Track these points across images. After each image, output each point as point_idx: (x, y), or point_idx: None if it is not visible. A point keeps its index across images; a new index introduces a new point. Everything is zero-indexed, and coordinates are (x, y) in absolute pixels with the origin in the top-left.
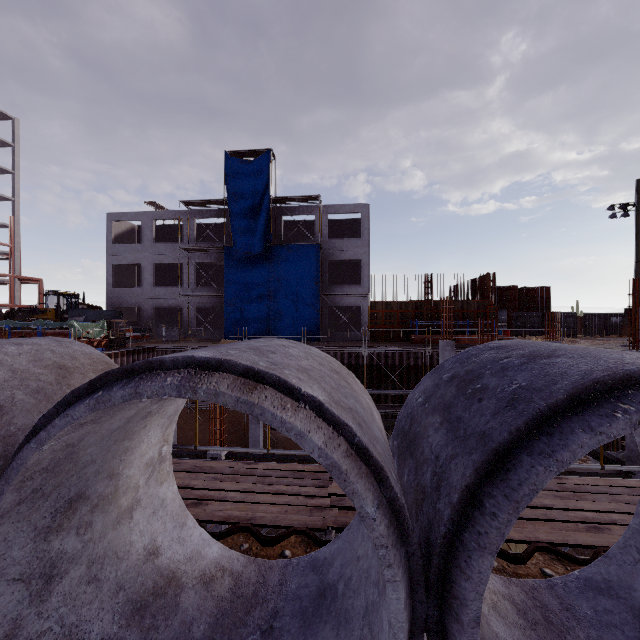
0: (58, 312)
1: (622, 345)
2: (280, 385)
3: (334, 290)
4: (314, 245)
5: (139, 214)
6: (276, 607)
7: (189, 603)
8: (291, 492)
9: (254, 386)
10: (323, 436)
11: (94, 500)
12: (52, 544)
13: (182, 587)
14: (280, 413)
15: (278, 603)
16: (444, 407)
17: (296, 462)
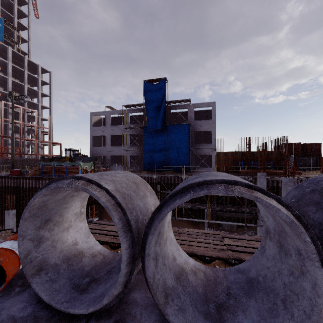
0: (70, 158)
1: None
2: (261, 191)
3: (197, 146)
4: (187, 124)
5: (104, 112)
6: (227, 285)
7: (192, 279)
8: (206, 242)
9: (252, 191)
10: (284, 210)
11: (161, 234)
12: (156, 248)
13: (187, 273)
14: (268, 201)
15: (228, 284)
16: (315, 203)
17: None
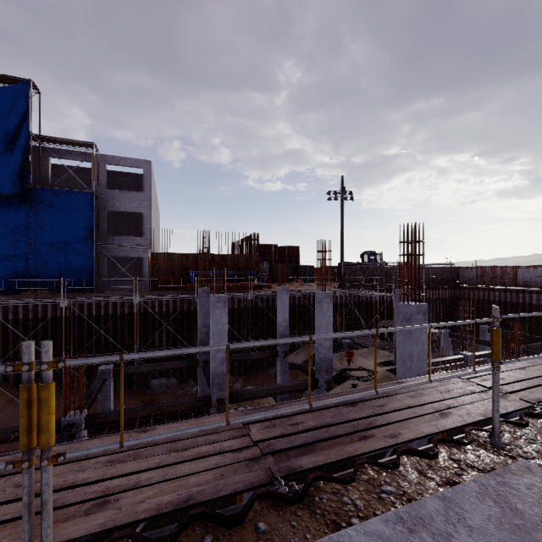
0: None
1: (334, 287)
2: None
3: (114, 240)
4: (87, 193)
5: None
6: None
7: None
8: None
9: None
10: None
11: None
12: None
13: None
14: None
15: None
16: None
17: (2, 436)
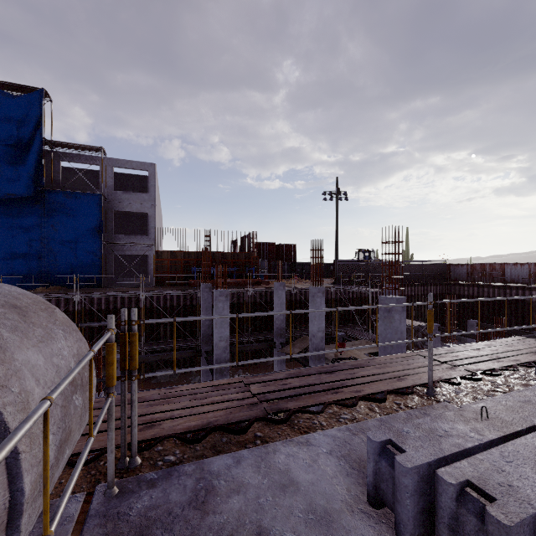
0: None
1: (329, 284)
2: None
3: (120, 239)
4: (96, 194)
5: None
6: None
7: None
8: None
9: None
10: None
11: None
12: None
13: None
14: None
15: None
16: None
17: None
